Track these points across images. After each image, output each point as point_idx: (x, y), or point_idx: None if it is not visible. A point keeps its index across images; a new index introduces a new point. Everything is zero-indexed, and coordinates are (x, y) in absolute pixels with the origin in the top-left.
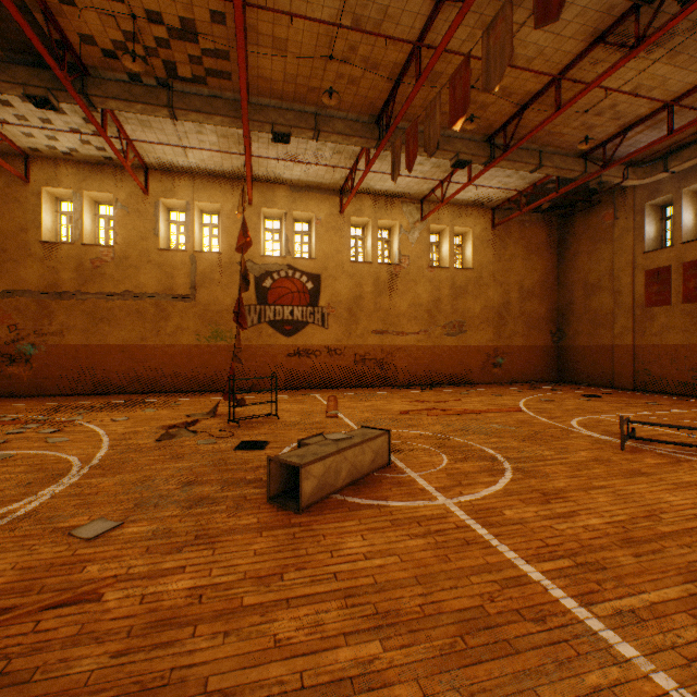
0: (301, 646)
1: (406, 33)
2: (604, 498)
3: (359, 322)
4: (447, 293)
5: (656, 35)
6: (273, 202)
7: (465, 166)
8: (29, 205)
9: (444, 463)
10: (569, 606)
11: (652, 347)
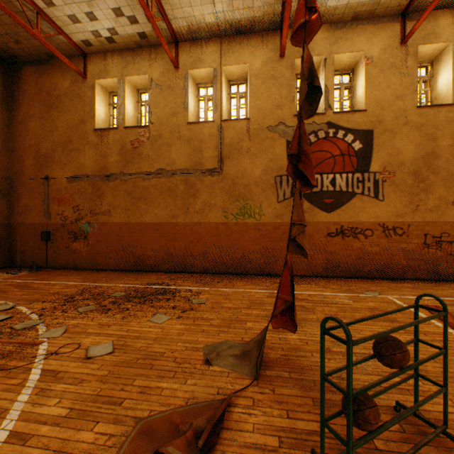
0: None
1: None
2: None
3: (431, 190)
4: None
5: None
6: (309, 48)
7: None
8: (87, 98)
9: None
10: None
11: None
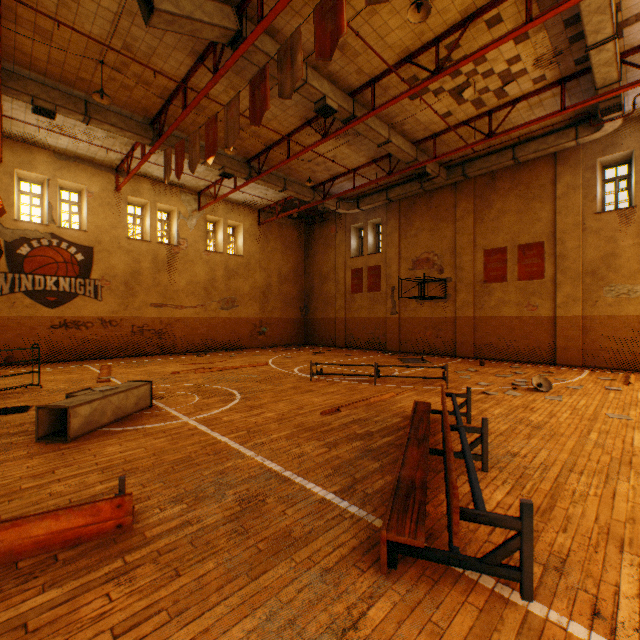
0: (70, 491)
1: (174, 71)
2: (284, 404)
3: (138, 296)
4: (222, 274)
5: (333, 135)
6: (32, 164)
7: (231, 177)
8: None
9: (196, 400)
10: (234, 446)
11: (355, 319)
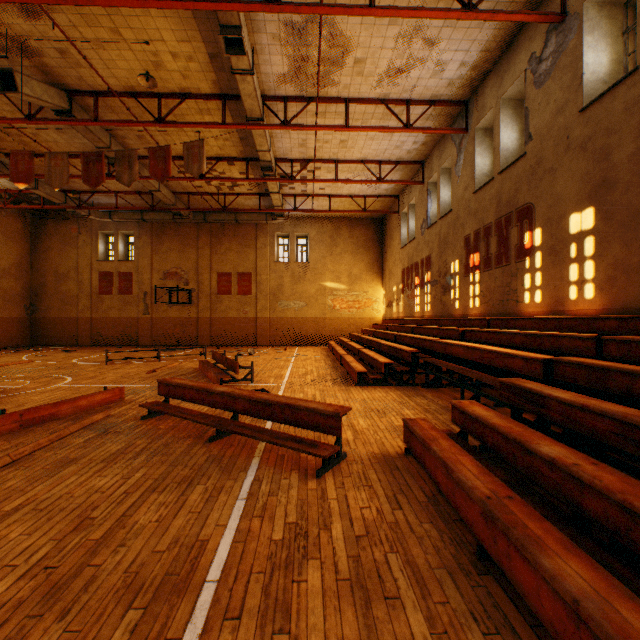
0: None
1: None
2: (112, 374)
3: None
4: None
5: None
6: None
7: None
8: None
9: (29, 381)
10: (119, 385)
11: (104, 319)
